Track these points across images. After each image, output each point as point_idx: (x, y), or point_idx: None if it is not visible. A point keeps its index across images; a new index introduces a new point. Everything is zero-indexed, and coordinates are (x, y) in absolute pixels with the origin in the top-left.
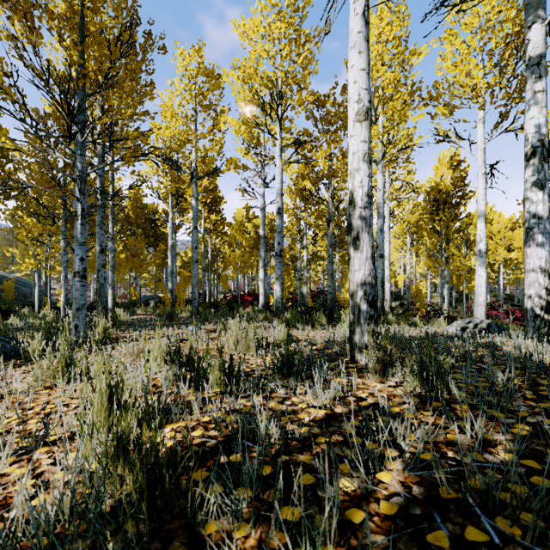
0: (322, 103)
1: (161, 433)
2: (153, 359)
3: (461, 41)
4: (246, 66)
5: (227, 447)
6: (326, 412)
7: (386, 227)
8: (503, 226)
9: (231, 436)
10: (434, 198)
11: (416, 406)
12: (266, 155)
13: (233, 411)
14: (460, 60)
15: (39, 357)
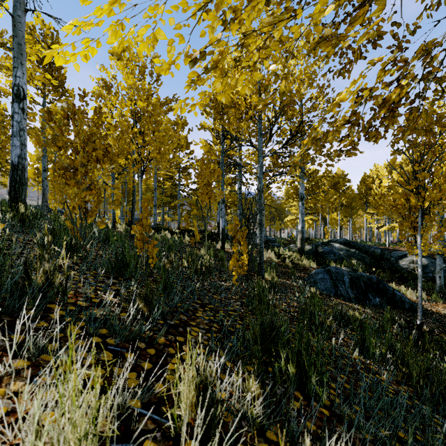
0: None
1: None
2: None
3: None
4: None
5: None
6: None
7: None
8: None
9: None
10: None
11: None
12: None
13: None
14: None
15: None
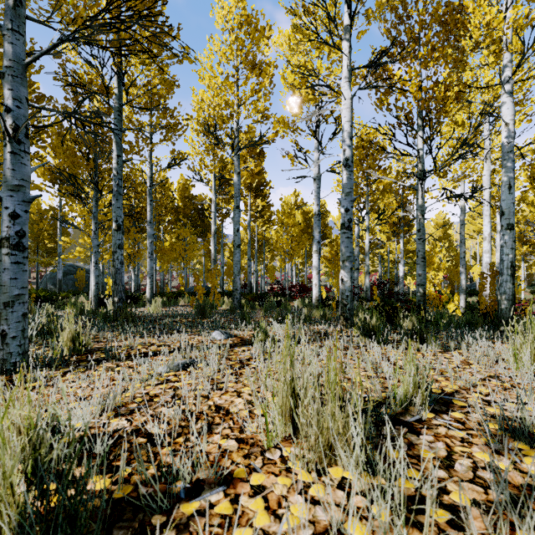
0: None
1: None
2: None
3: None
4: None
5: None
6: None
7: (485, 197)
8: None
9: None
10: None
11: None
12: (327, 86)
13: None
14: None
15: None
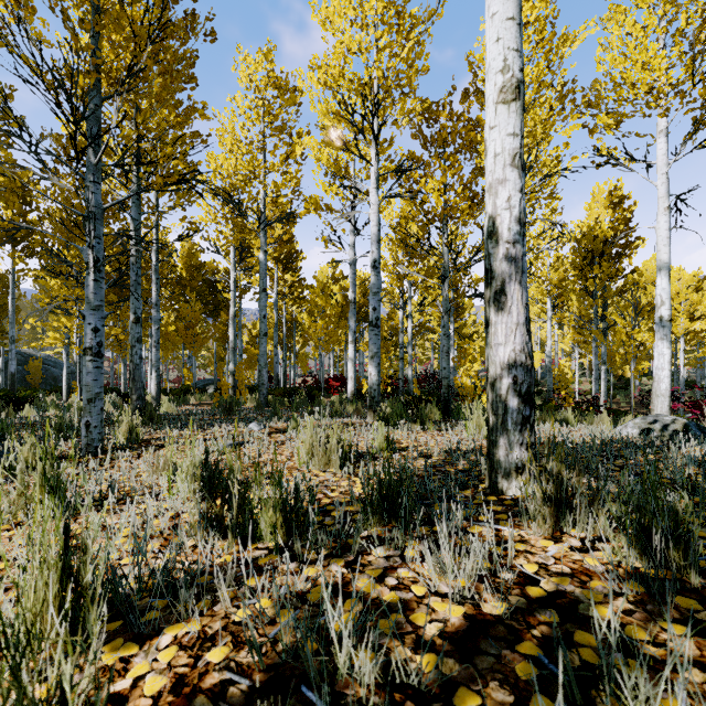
0: (435, 114)
1: (151, 651)
2: (182, 480)
3: (633, 20)
4: (329, 66)
5: (267, 705)
6: (464, 609)
7: None
8: (684, 285)
9: (280, 671)
10: (586, 247)
11: (643, 606)
12: (357, 188)
13: (292, 595)
14: (633, 46)
15: (31, 470)
